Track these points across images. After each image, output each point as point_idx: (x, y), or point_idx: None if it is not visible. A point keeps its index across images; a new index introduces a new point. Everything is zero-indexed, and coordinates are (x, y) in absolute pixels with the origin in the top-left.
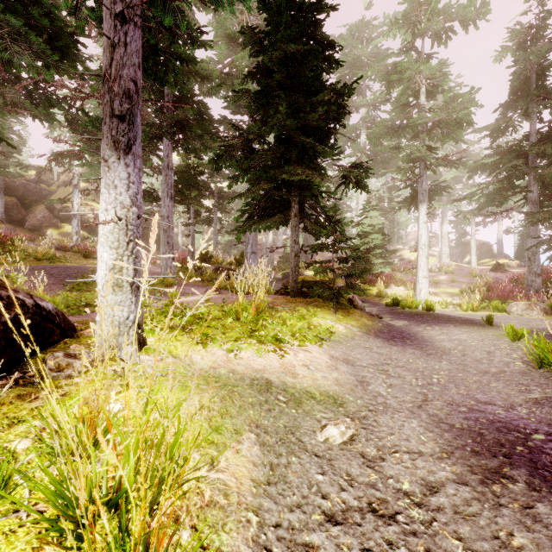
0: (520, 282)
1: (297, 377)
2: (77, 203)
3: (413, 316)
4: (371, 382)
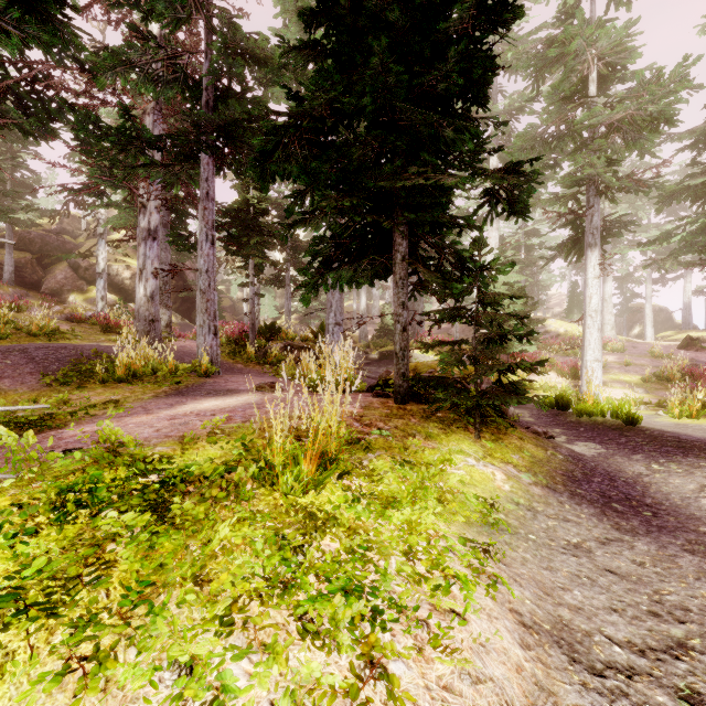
0: None
1: None
2: (103, 258)
3: (605, 433)
4: None
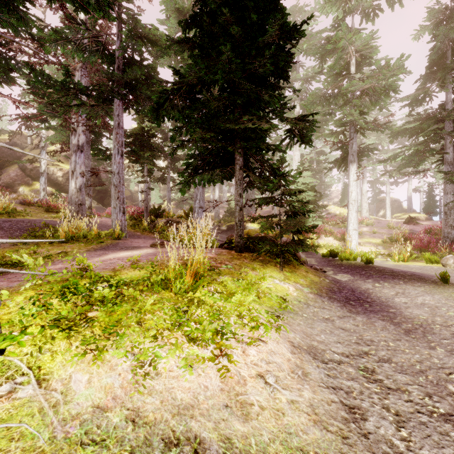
0: (434, 233)
1: (249, 414)
2: (44, 163)
3: (354, 269)
4: (365, 408)
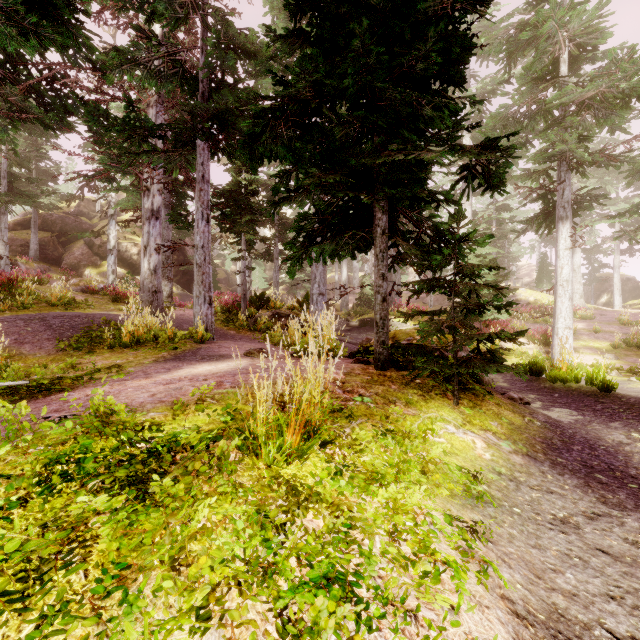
0: None
1: None
2: (113, 236)
3: (580, 400)
4: None
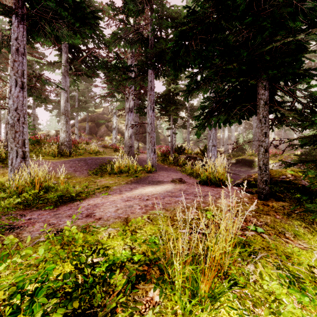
0: None
1: None
2: (115, 122)
3: None
4: None
